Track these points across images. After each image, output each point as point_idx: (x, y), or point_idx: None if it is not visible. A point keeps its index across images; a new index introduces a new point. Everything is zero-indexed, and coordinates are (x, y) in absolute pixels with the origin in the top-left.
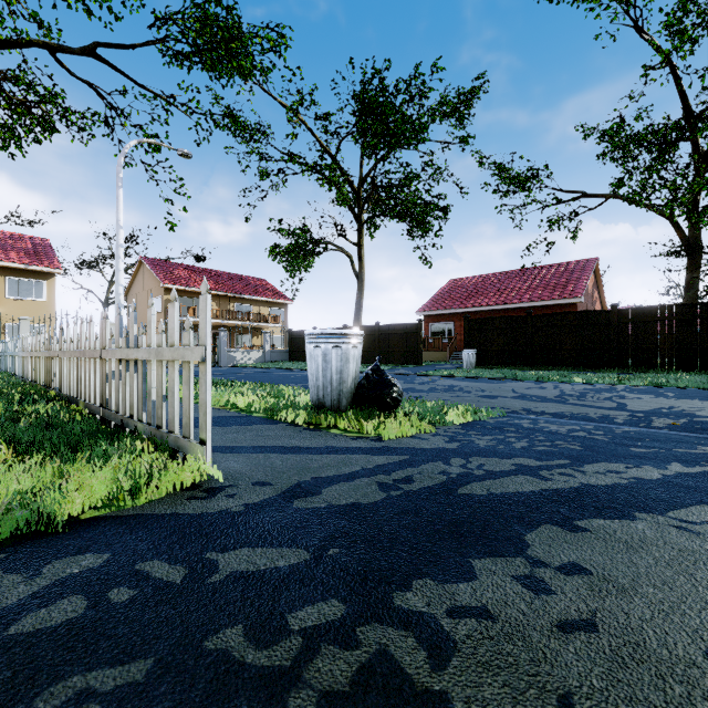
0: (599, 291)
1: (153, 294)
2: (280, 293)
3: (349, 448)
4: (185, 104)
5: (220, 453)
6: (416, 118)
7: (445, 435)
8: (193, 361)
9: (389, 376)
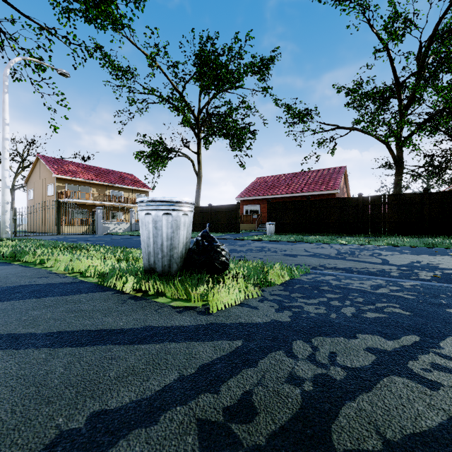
0: (346, 187)
1: (47, 182)
2: (144, 184)
3: (170, 329)
4: (64, 36)
5: None
6: (235, 70)
7: (272, 299)
8: None
9: (218, 242)
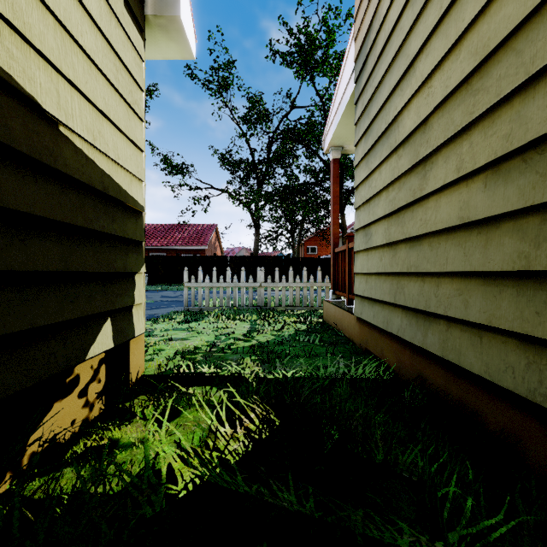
0: (219, 241)
1: None
2: None
3: None
4: None
5: None
6: None
7: None
8: None
9: None
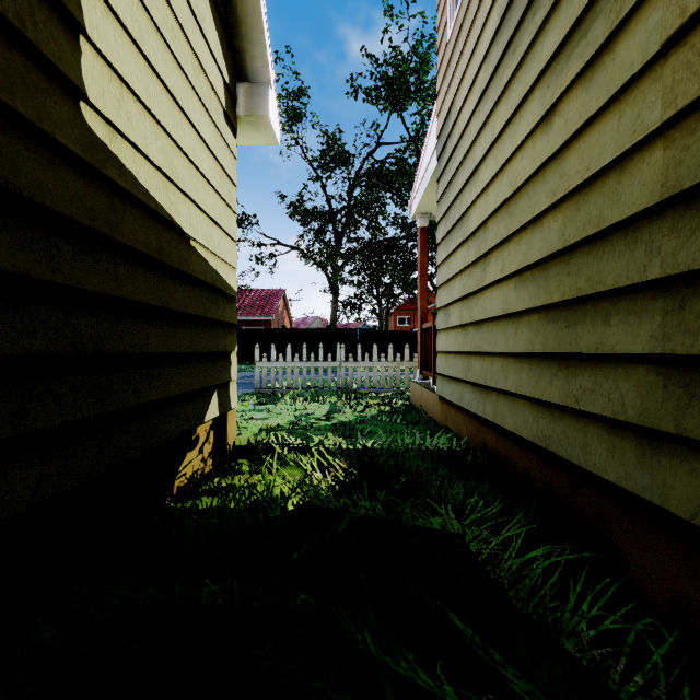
0: (288, 310)
1: None
2: None
3: None
4: None
5: None
6: None
7: None
8: None
9: None
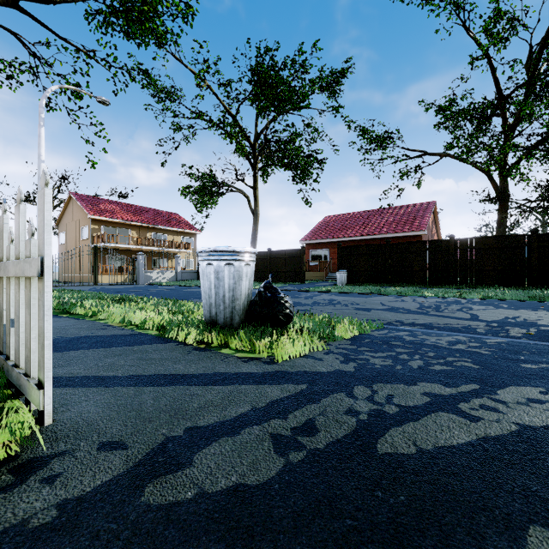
0: (436, 226)
1: (81, 224)
2: (190, 225)
3: (238, 375)
4: (104, 58)
5: (83, 387)
6: (299, 88)
7: (338, 353)
8: (35, 277)
9: (281, 293)
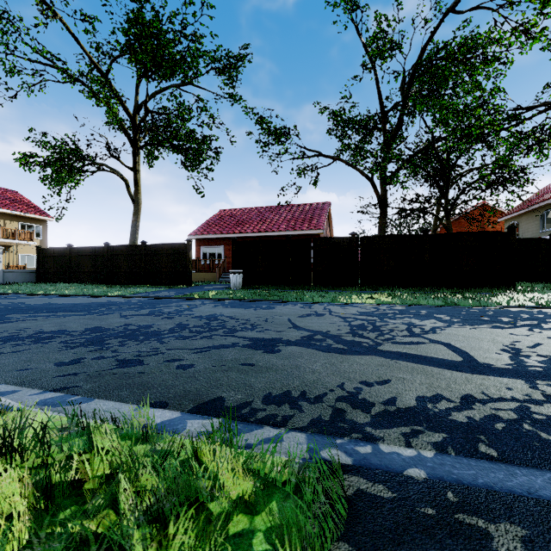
0: (330, 228)
1: None
2: (37, 208)
3: None
4: None
5: None
6: (188, 50)
7: None
8: None
9: None
